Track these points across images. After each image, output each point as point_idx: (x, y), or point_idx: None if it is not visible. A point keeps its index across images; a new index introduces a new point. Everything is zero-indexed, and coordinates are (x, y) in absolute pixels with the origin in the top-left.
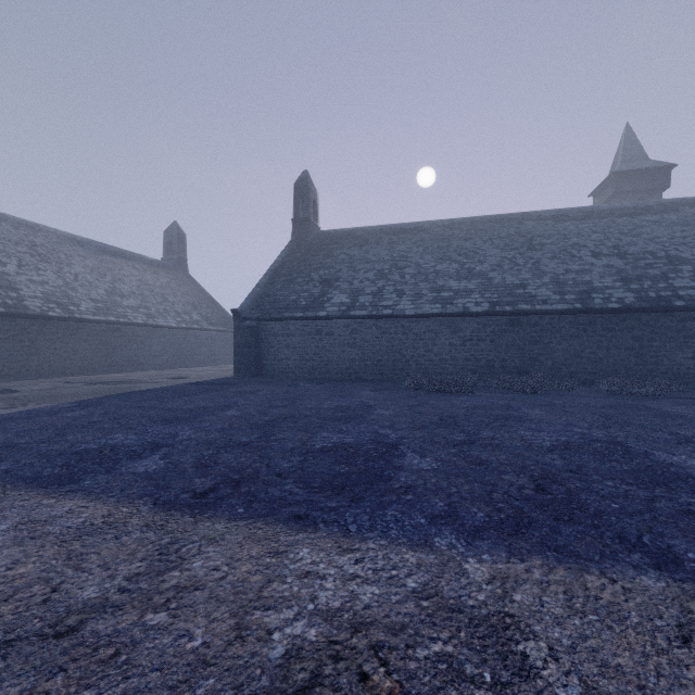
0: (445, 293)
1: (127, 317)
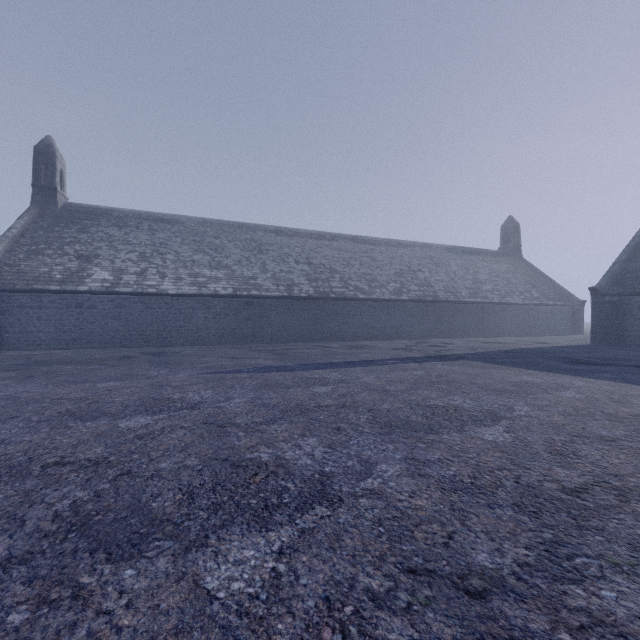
0: None
1: (487, 298)
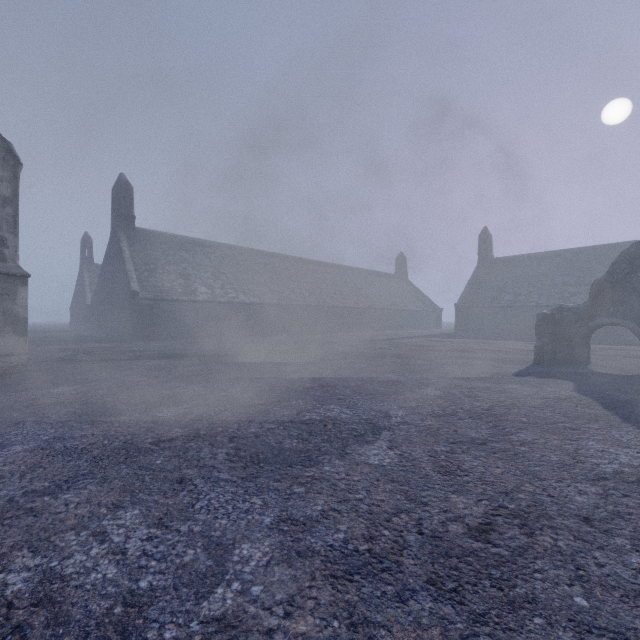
0: (566, 294)
1: (399, 307)
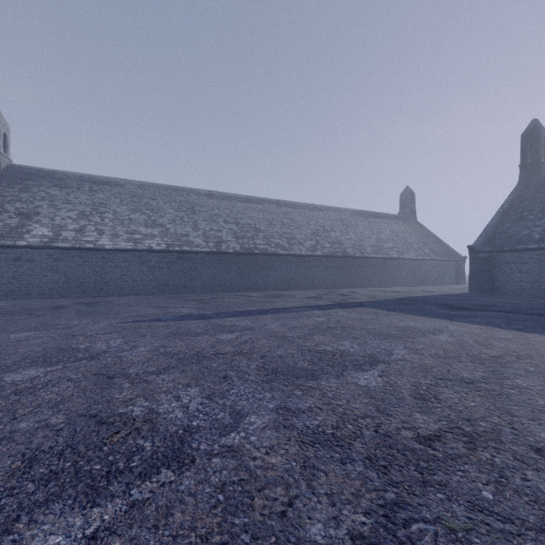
0: None
1: (388, 254)
